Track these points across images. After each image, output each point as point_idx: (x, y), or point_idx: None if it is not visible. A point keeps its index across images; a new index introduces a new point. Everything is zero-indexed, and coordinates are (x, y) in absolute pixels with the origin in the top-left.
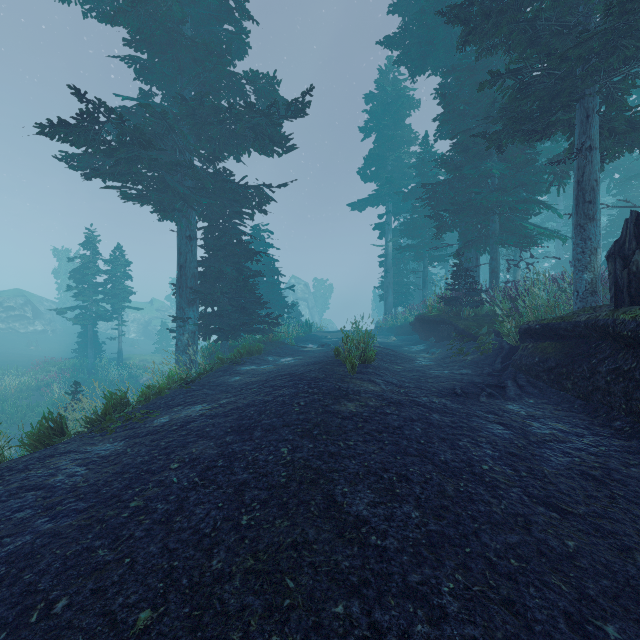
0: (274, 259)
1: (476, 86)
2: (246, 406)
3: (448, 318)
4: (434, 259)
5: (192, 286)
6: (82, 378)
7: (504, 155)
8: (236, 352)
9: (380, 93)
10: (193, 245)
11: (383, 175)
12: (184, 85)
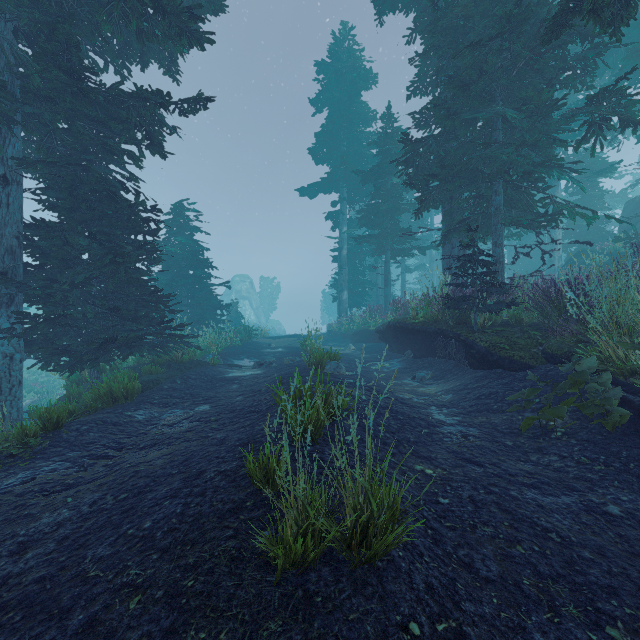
0: (203, 247)
1: None
2: None
3: (450, 328)
4: (398, 252)
5: (7, 270)
6: None
7: (510, 103)
8: (39, 416)
9: (333, 63)
10: (10, 194)
11: (337, 155)
12: None
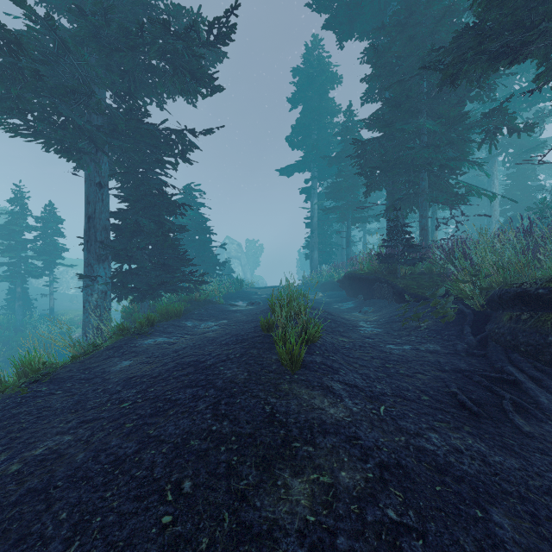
0: (206, 218)
1: (408, 40)
2: (68, 479)
3: (383, 276)
4: (357, 220)
5: (103, 240)
6: (7, 336)
7: (433, 113)
8: (144, 318)
9: (306, 68)
10: (104, 193)
11: (309, 143)
12: (89, 5)
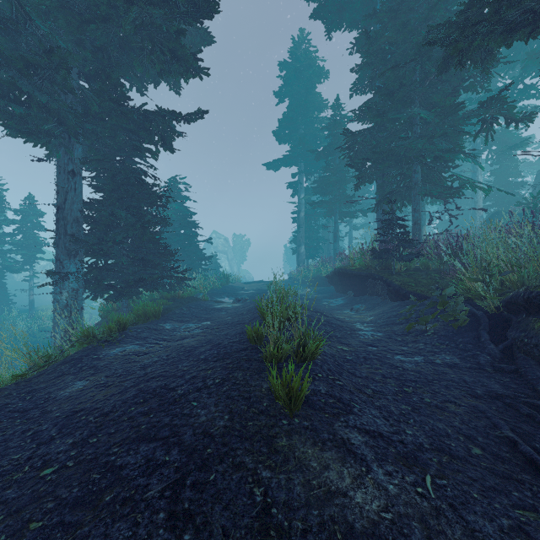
0: (192, 212)
1: (401, 27)
2: None
3: (377, 272)
4: (345, 215)
5: (74, 233)
6: None
7: (426, 104)
8: (114, 322)
9: (293, 62)
10: (76, 182)
11: (296, 137)
12: None
